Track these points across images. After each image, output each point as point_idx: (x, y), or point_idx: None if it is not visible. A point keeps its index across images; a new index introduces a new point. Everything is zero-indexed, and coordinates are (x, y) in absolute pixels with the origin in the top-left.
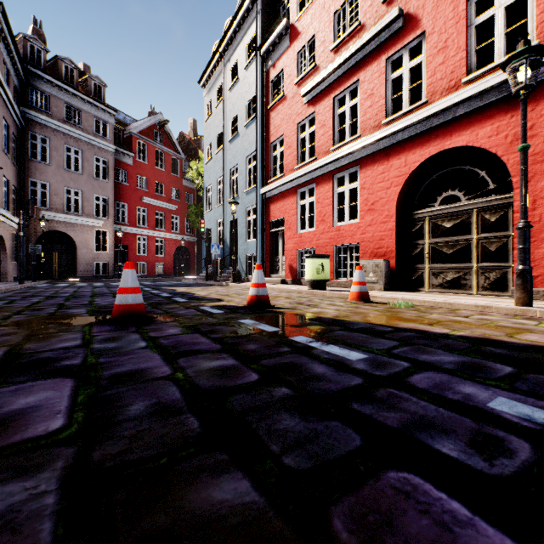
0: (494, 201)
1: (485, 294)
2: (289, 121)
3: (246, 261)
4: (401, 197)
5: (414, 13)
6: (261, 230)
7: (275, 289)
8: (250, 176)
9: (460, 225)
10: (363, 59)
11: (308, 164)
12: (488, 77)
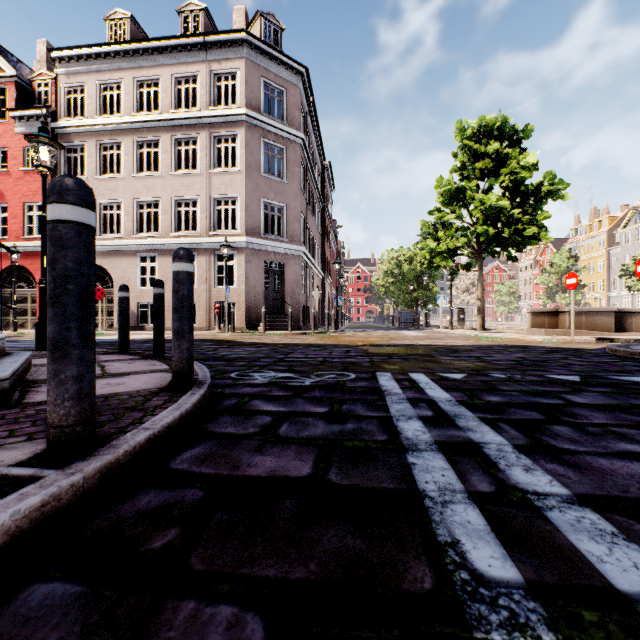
0: (35, 291)
1: (33, 330)
2: None
3: None
4: None
5: (4, 191)
6: None
7: None
8: None
9: (25, 299)
10: None
11: None
12: (27, 242)
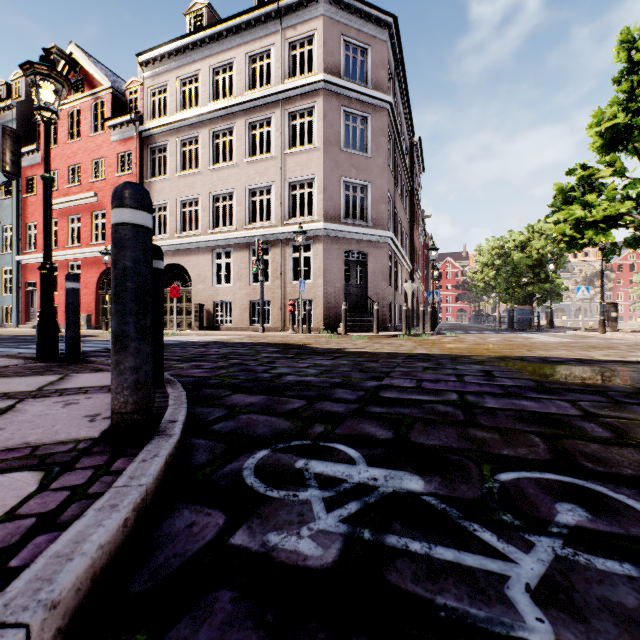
0: None
1: None
2: (41, 215)
3: (4, 311)
4: (100, 283)
5: (102, 198)
6: (17, 288)
7: (21, 331)
8: (11, 235)
9: None
10: (83, 204)
11: (54, 250)
12: None
